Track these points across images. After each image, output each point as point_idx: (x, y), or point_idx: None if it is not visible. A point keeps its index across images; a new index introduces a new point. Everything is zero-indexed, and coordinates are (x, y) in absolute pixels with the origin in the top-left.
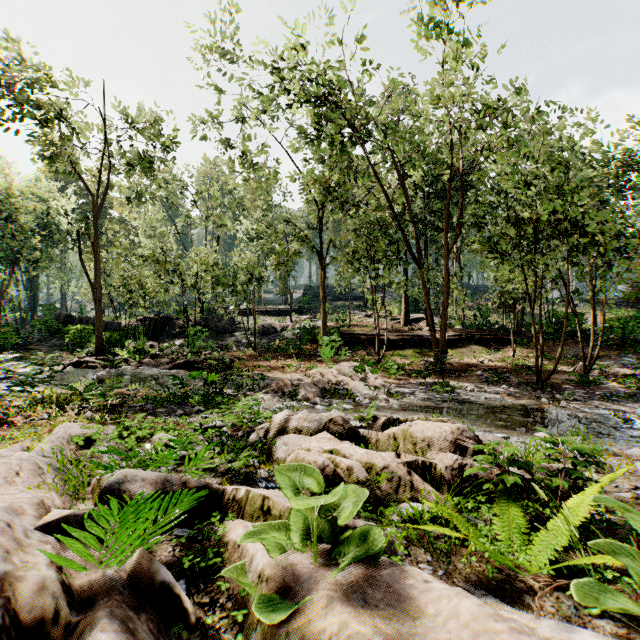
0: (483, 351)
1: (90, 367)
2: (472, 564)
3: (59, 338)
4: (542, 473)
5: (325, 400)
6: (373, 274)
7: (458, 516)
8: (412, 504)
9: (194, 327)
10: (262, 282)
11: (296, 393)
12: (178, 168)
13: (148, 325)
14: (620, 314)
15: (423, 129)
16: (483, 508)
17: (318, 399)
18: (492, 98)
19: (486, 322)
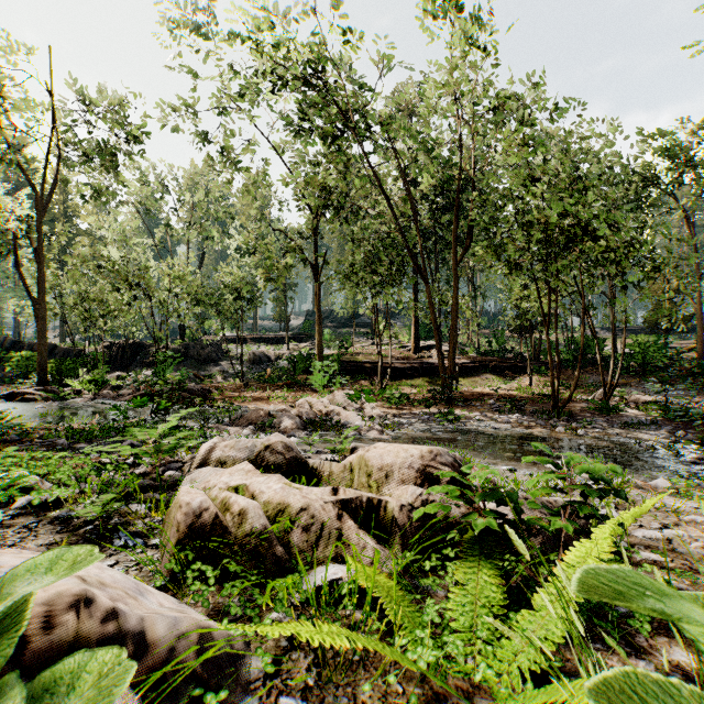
0: (498, 380)
1: (28, 400)
2: (391, 687)
3: (4, 368)
4: (542, 511)
5: (305, 432)
6: (373, 290)
7: (392, 588)
8: (331, 567)
9: (164, 352)
10: (251, 302)
11: (270, 424)
12: (154, 170)
13: (116, 353)
14: (641, 340)
15: (428, 121)
16: (450, 568)
17: (297, 431)
18: (506, 92)
19: (502, 349)
